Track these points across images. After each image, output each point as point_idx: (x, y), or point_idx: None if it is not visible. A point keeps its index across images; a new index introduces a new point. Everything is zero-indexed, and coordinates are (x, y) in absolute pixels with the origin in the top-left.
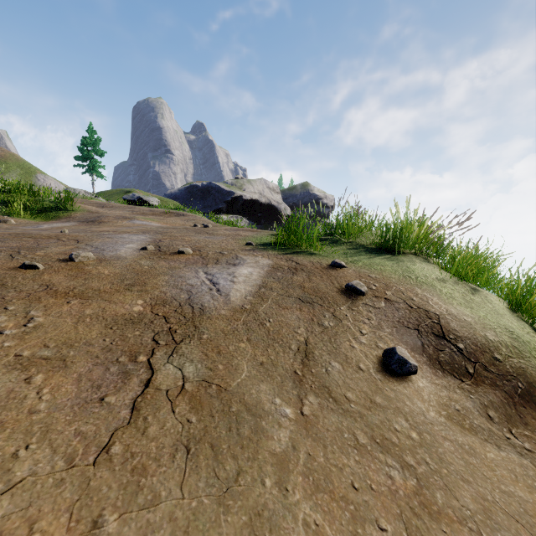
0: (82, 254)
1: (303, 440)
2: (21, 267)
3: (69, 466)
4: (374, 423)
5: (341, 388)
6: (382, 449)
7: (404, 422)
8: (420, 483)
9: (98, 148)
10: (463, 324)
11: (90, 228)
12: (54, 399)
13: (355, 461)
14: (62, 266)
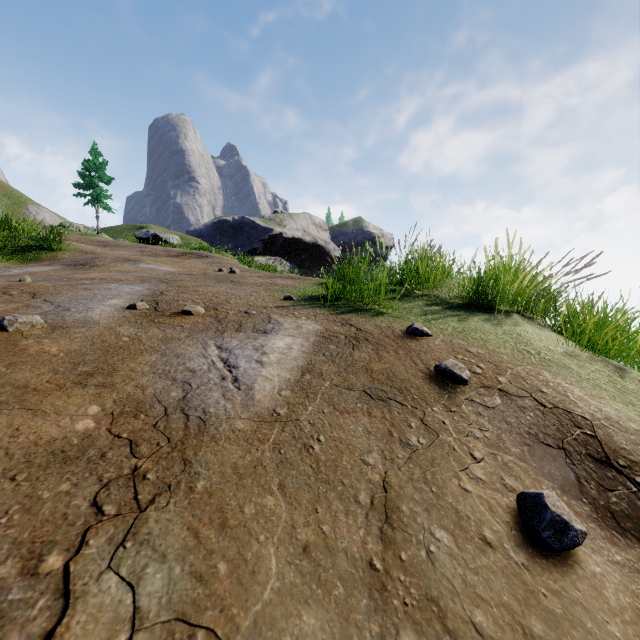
0: (21, 318)
1: None
2: None
3: None
4: None
5: (461, 599)
6: None
7: None
8: None
9: (104, 173)
10: (635, 438)
11: (73, 274)
12: None
13: None
14: None
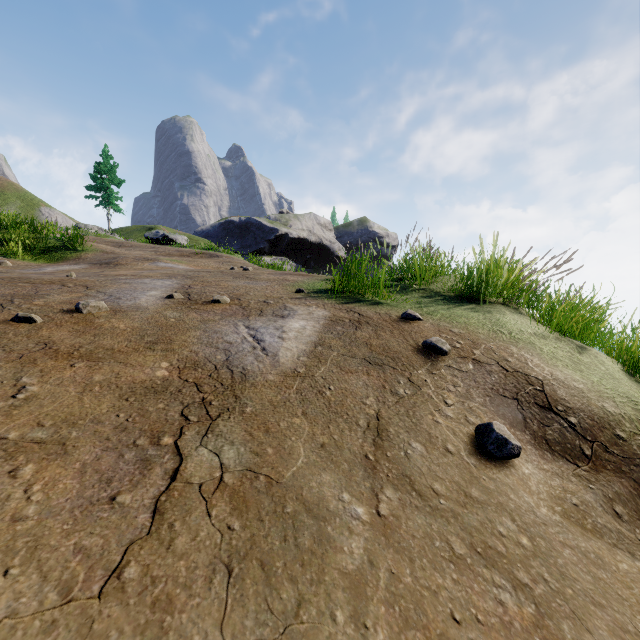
0: (92, 303)
1: (383, 552)
2: (13, 320)
3: (65, 600)
4: (472, 525)
5: (426, 477)
6: (486, 562)
7: (510, 523)
8: (539, 610)
9: (114, 176)
10: (574, 392)
11: (103, 271)
12: (47, 499)
13: (453, 581)
14: (66, 319)
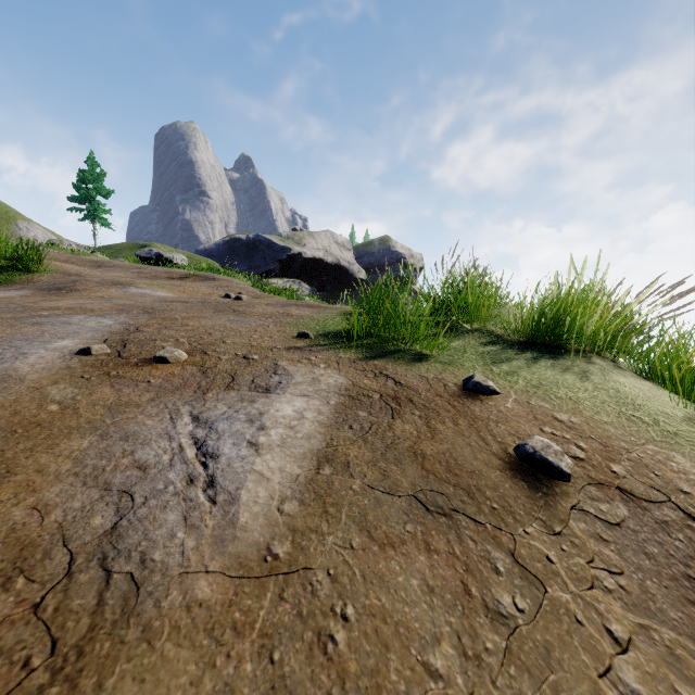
0: None
1: None
2: None
3: None
4: None
5: None
6: None
7: None
8: None
9: (101, 186)
10: None
11: (40, 301)
12: None
13: None
14: None
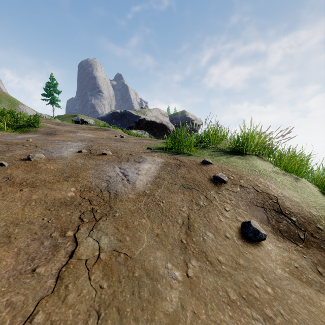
0: (36, 155)
1: (189, 300)
2: None
3: None
4: (240, 281)
5: (214, 252)
6: (248, 304)
7: (261, 279)
8: None
9: (56, 89)
10: (294, 203)
11: (47, 138)
12: None
13: (229, 317)
14: (21, 164)
